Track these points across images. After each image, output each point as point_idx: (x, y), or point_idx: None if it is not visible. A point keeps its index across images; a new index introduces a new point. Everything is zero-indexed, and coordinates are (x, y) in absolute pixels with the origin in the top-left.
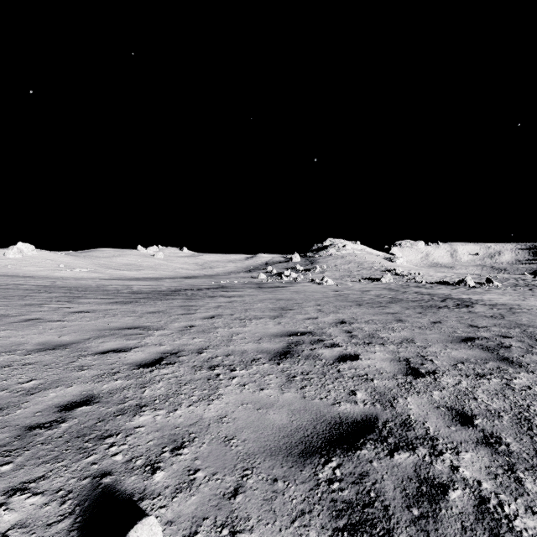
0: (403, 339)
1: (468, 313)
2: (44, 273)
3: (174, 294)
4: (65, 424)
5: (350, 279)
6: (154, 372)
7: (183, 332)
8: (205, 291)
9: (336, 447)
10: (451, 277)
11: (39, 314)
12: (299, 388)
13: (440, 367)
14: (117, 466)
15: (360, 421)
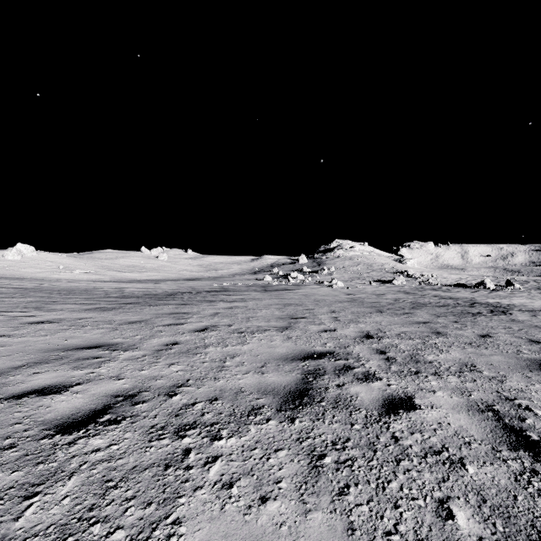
0: (460, 364)
1: (513, 322)
2: (43, 275)
3: (168, 298)
4: None
5: (360, 282)
6: (77, 444)
7: (159, 354)
8: (205, 295)
9: None
10: (467, 279)
11: None
12: (335, 493)
13: None
14: None
15: None
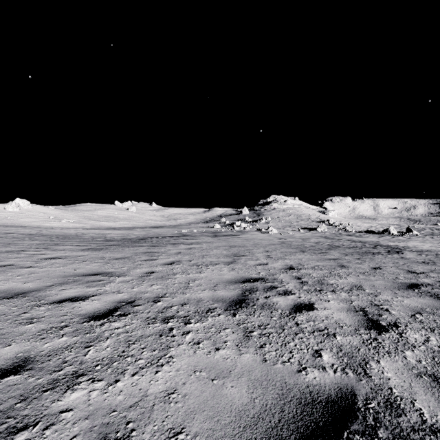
0: (351, 286)
1: (401, 259)
2: (37, 224)
3: (141, 241)
4: None
5: (291, 229)
6: (105, 325)
7: (143, 279)
8: (169, 239)
9: None
10: (376, 227)
11: (14, 260)
12: (257, 346)
13: (399, 319)
14: None
15: (335, 399)
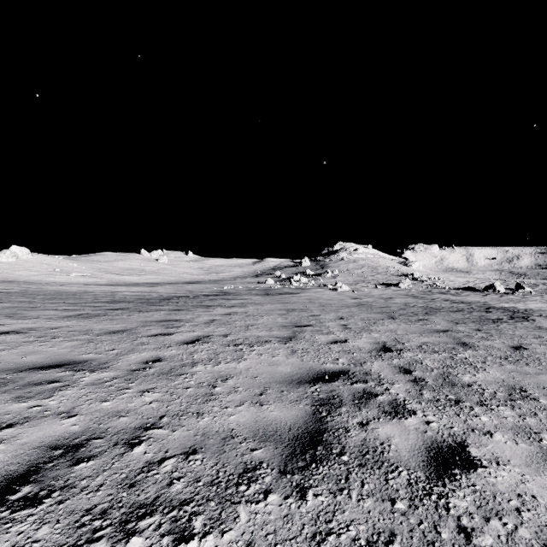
0: (506, 388)
1: (541, 330)
2: (37, 278)
3: (162, 302)
4: None
5: (365, 285)
6: None
7: (133, 375)
8: (202, 299)
9: None
10: (474, 282)
11: None
12: None
13: None
14: None
15: None
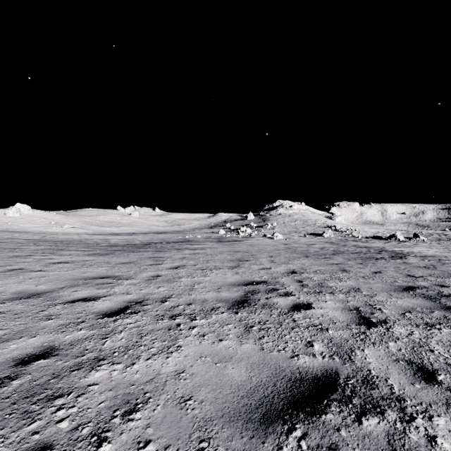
0: (350, 288)
1: (403, 264)
2: (38, 229)
3: (145, 246)
4: (17, 382)
5: (296, 234)
6: (118, 321)
7: (149, 281)
8: (173, 244)
9: (298, 410)
10: (383, 232)
11: (23, 264)
12: (256, 338)
13: (389, 317)
14: (60, 436)
15: (321, 377)
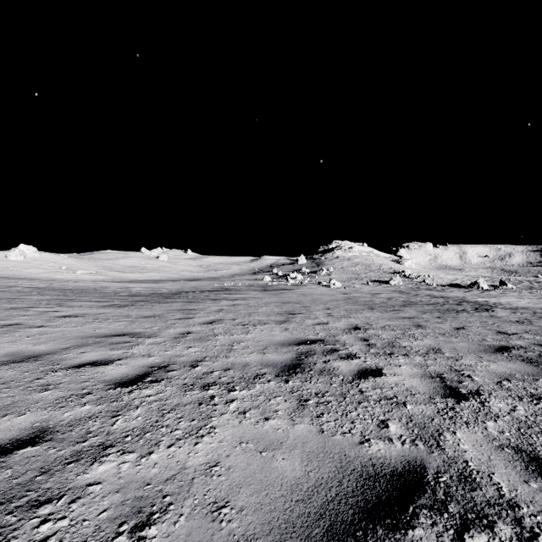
0: (428, 348)
1: (491, 318)
2: (46, 276)
3: (174, 296)
4: None
5: (357, 282)
6: (134, 393)
7: (177, 340)
8: (208, 294)
9: (375, 523)
10: (462, 279)
11: (22, 318)
12: (314, 416)
13: (483, 386)
14: None
15: (402, 472)
